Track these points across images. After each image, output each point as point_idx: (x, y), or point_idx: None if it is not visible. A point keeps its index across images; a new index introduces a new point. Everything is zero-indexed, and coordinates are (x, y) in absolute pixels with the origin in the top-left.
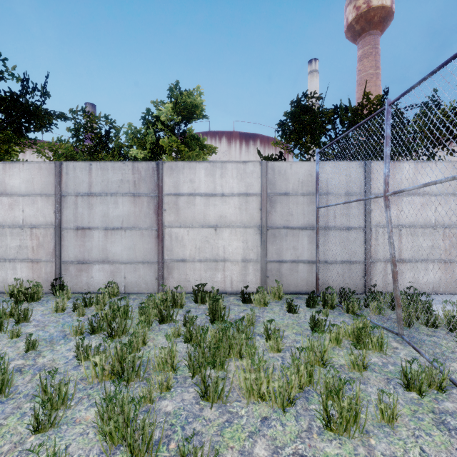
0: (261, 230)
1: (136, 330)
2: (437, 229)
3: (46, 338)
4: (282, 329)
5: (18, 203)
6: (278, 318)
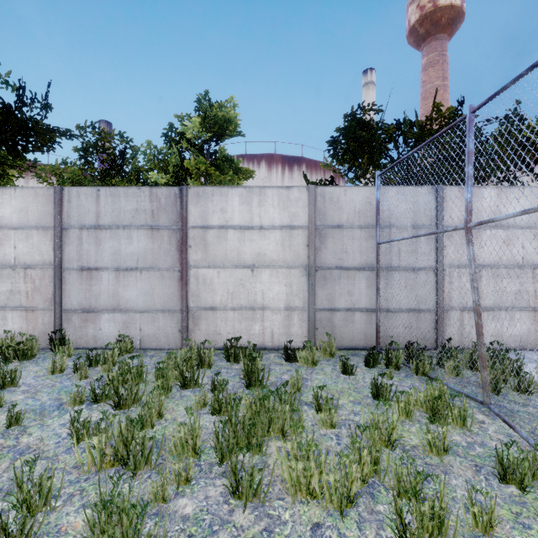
0: (309, 271)
1: (150, 398)
2: (525, 270)
3: (35, 409)
4: (336, 396)
5: (8, 237)
6: (330, 382)
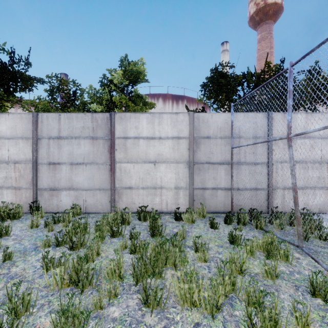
0: (189, 164)
1: (92, 244)
2: (322, 164)
3: (20, 250)
4: (207, 242)
5: (4, 144)
6: (203, 233)
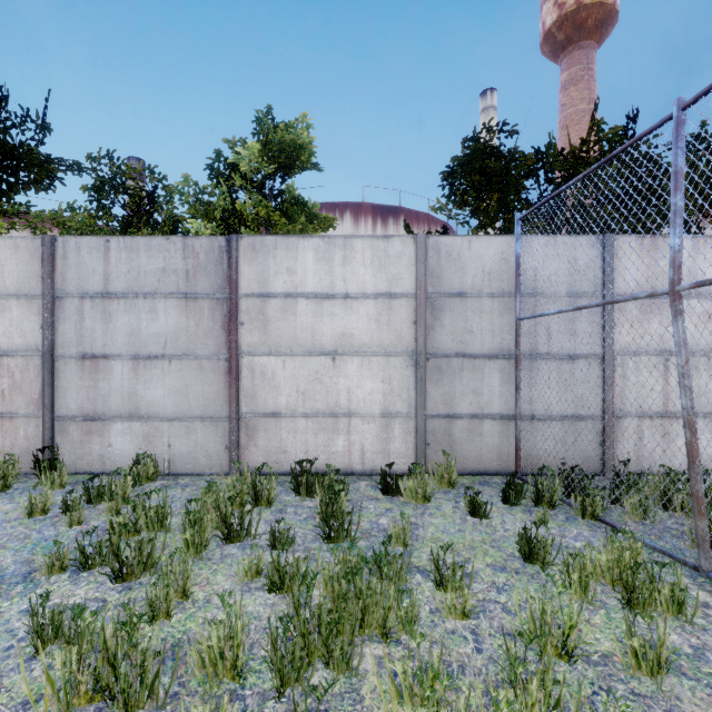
0: (416, 359)
1: (170, 566)
2: None
3: None
4: (464, 556)
5: None
6: (452, 530)
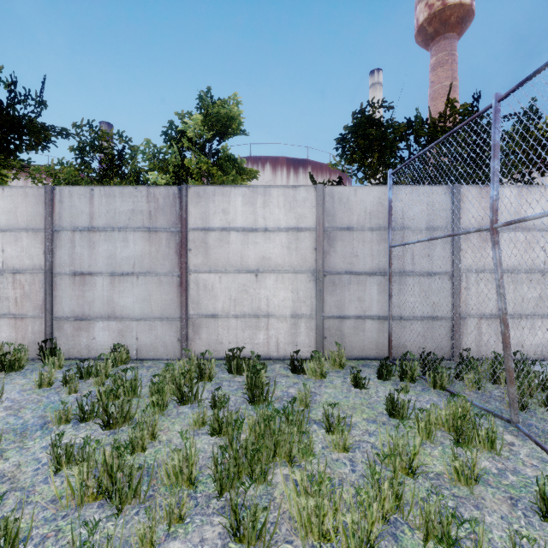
0: (316, 276)
1: (143, 417)
2: (547, 275)
3: (16, 428)
4: (347, 413)
5: None
6: (340, 396)
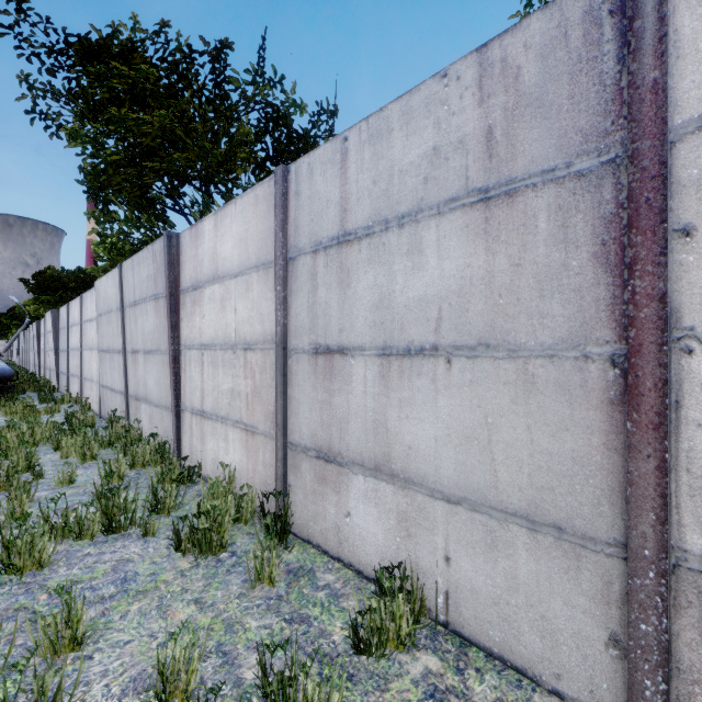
0: None
1: None
2: None
3: None
4: None
5: (229, 293)
6: None
